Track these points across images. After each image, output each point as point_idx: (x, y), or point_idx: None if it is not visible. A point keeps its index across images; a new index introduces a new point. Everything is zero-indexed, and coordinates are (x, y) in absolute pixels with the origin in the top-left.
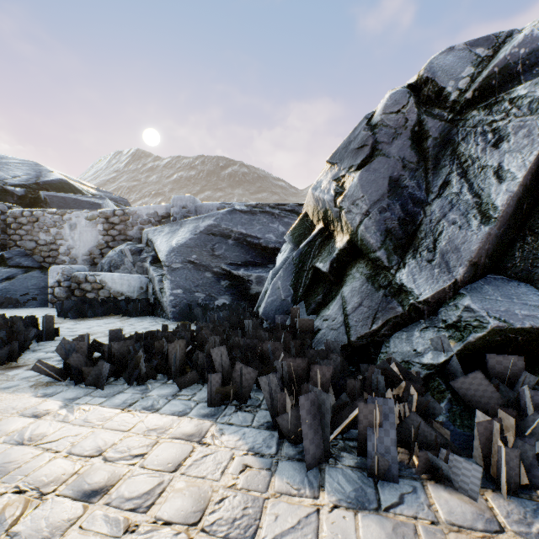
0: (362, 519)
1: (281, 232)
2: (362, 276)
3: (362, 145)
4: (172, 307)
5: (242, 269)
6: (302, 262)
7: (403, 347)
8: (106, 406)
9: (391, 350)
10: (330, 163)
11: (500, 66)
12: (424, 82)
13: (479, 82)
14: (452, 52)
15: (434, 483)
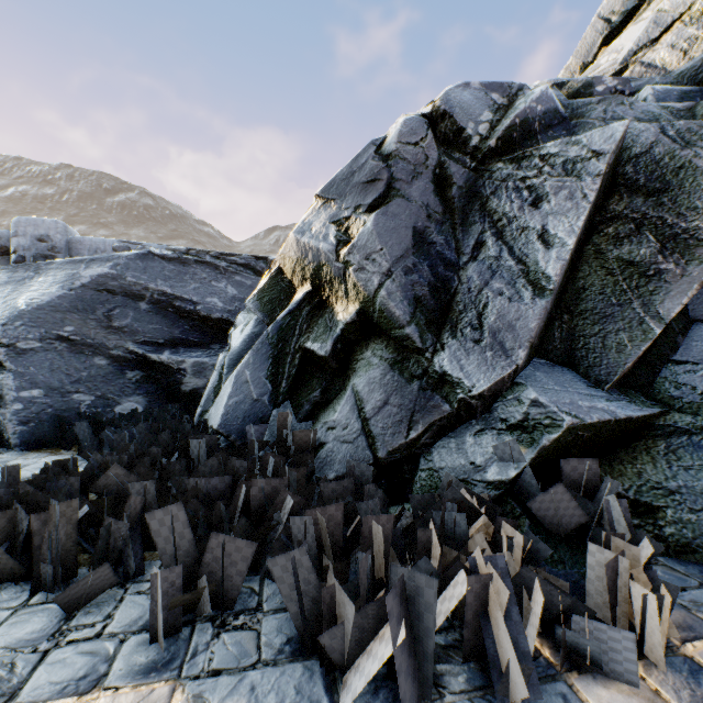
0: None
1: (232, 295)
2: (383, 362)
3: (373, 178)
4: (18, 424)
5: (168, 351)
6: (283, 341)
7: (455, 460)
8: None
9: (436, 466)
10: (323, 199)
11: (521, 119)
12: (441, 116)
13: (502, 131)
14: (469, 89)
15: (578, 676)
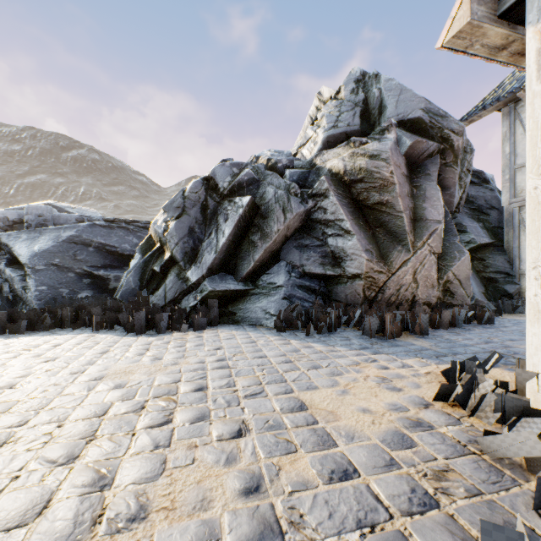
0: (151, 338)
1: (135, 243)
2: (175, 274)
3: (179, 206)
4: (38, 301)
5: (103, 270)
6: (146, 266)
7: (186, 302)
8: (34, 337)
9: (182, 305)
10: (164, 210)
11: (238, 183)
12: (211, 179)
13: (230, 188)
14: (224, 166)
15: (177, 332)
